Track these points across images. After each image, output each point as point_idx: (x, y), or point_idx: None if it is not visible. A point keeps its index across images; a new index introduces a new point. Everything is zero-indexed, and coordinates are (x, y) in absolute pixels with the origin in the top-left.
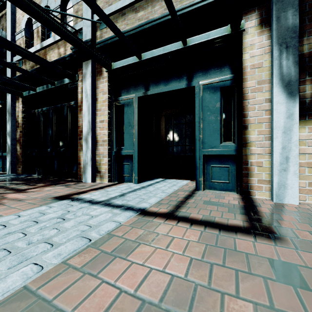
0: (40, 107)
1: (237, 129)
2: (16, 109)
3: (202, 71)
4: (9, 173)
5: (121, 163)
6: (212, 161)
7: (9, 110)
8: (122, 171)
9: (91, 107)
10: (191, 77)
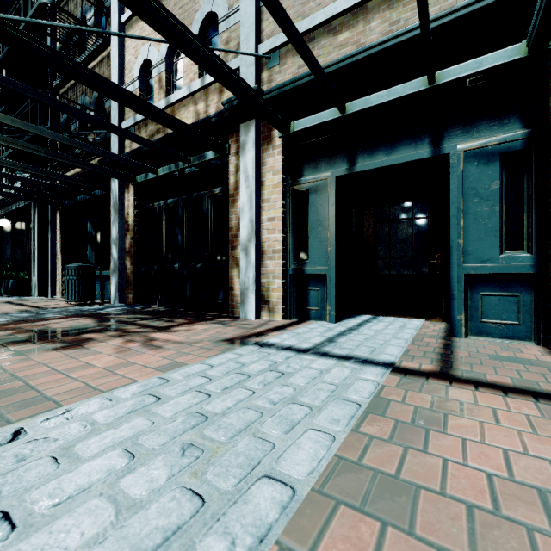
0: (162, 199)
1: (537, 228)
2: (125, 203)
3: (462, 126)
4: (115, 302)
5: (304, 288)
6: (484, 285)
7: (115, 205)
8: (306, 301)
9: (255, 196)
10: (440, 138)
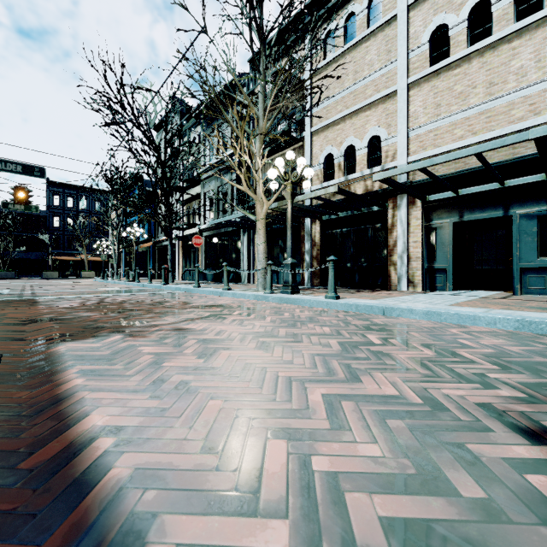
0: (337, 228)
1: None
2: (313, 230)
3: (519, 203)
4: (308, 285)
5: (433, 275)
6: (529, 272)
7: (307, 232)
8: (434, 282)
9: (406, 231)
10: (508, 207)
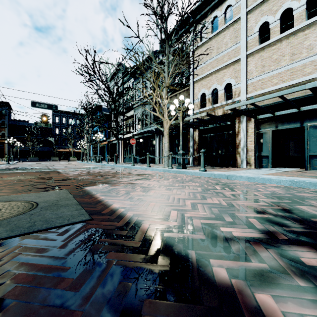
0: (208, 134)
1: None
2: (194, 135)
3: (309, 119)
4: (191, 165)
5: (261, 159)
6: (314, 158)
7: (191, 136)
8: (261, 163)
9: (246, 135)
10: (303, 122)
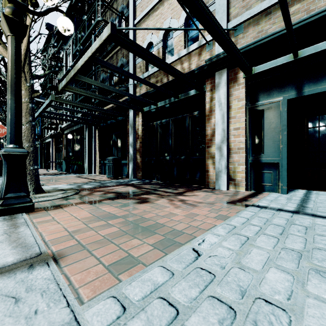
0: (158, 120)
1: None
2: (136, 123)
3: None
4: (131, 178)
5: (260, 171)
6: None
7: (131, 124)
8: (261, 180)
9: (226, 115)
10: None
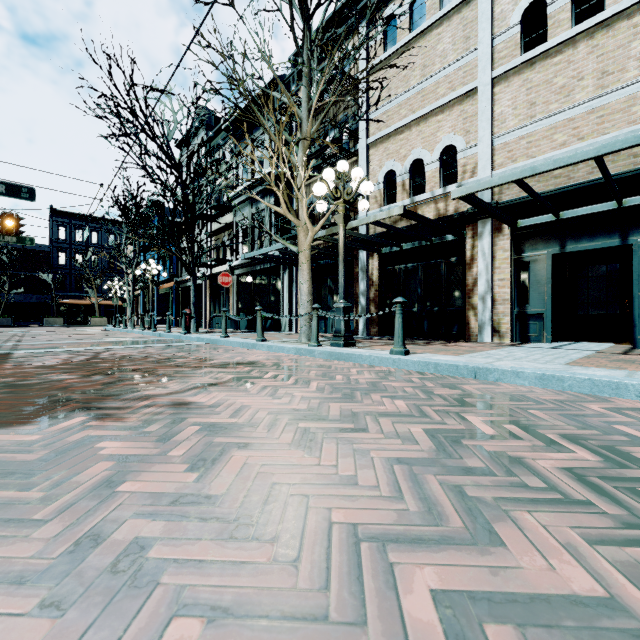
0: (401, 263)
1: None
2: (369, 266)
3: None
4: (363, 334)
5: (525, 323)
6: None
7: (363, 268)
8: (527, 331)
9: (490, 265)
10: (626, 234)
